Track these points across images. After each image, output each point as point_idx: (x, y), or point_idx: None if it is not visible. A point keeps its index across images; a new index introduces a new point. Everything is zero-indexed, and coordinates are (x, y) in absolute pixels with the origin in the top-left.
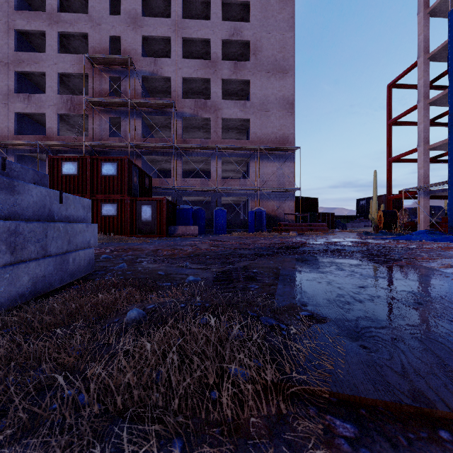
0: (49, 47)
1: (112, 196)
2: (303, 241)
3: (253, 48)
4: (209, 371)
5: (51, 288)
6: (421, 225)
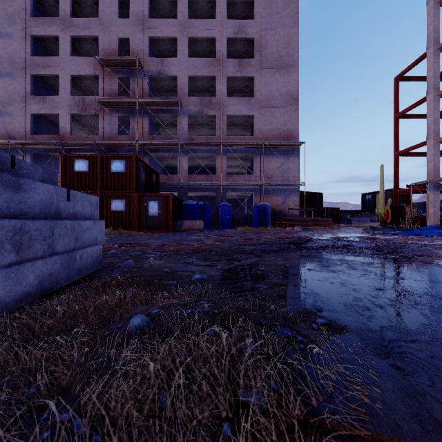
0: (62, 51)
1: (121, 192)
2: (308, 236)
3: (258, 45)
4: (221, 402)
5: (58, 286)
6: (430, 220)
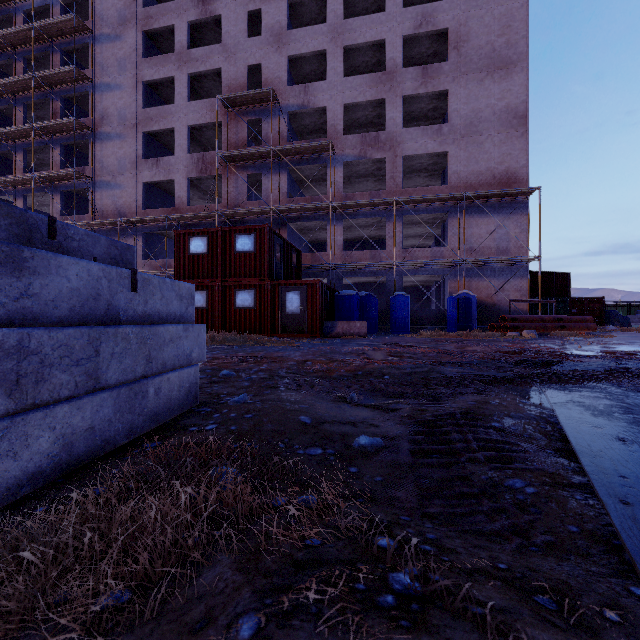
0: (178, 96)
1: (249, 280)
2: (555, 349)
3: (454, 39)
4: None
5: (107, 447)
6: None
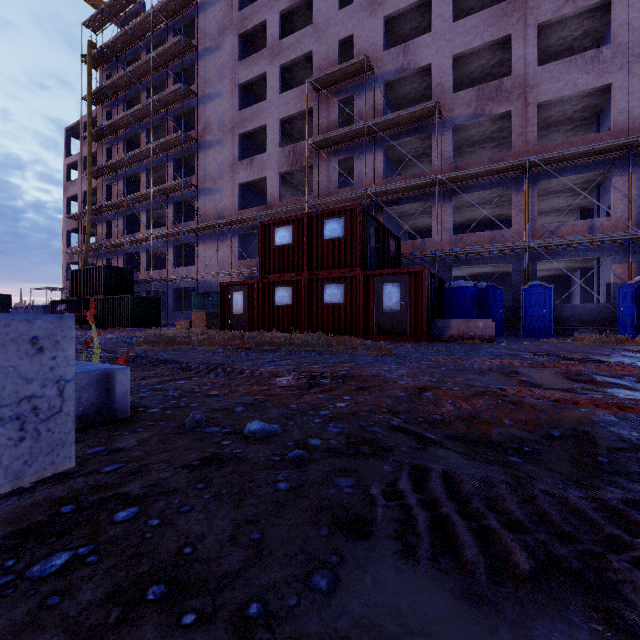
0: (270, 91)
1: (338, 272)
2: None
3: None
4: None
5: None
6: None
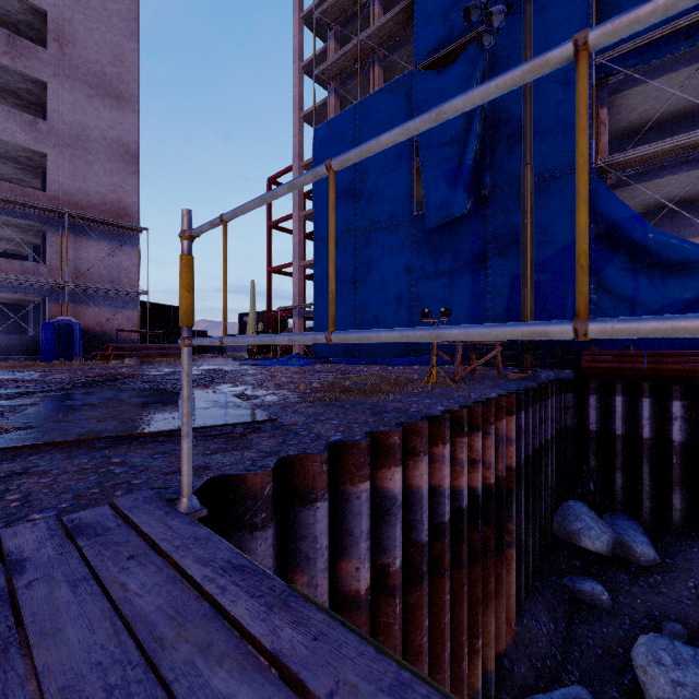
0: None
1: None
2: (136, 372)
3: (56, 29)
4: None
5: None
6: (296, 349)
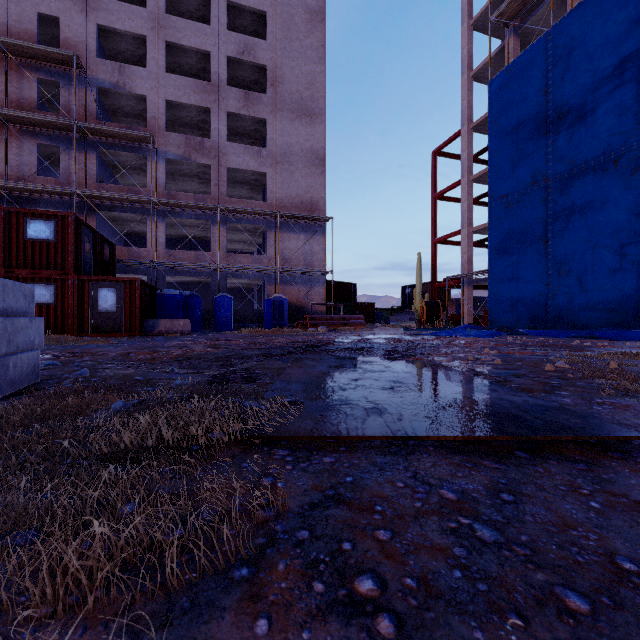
0: None
1: (47, 273)
2: (331, 339)
3: (272, 77)
4: (192, 429)
5: None
6: (465, 319)
